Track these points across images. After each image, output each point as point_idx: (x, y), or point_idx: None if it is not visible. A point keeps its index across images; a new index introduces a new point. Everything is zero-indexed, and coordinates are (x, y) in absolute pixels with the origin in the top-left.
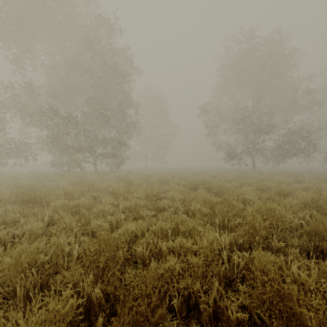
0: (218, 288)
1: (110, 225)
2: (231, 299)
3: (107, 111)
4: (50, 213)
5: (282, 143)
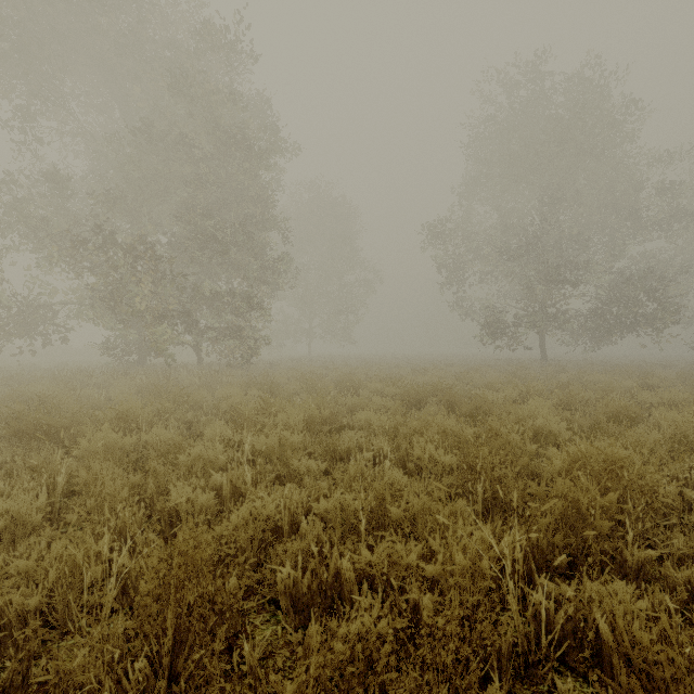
0: None
1: (217, 495)
2: None
3: (223, 231)
4: (74, 467)
5: (605, 303)
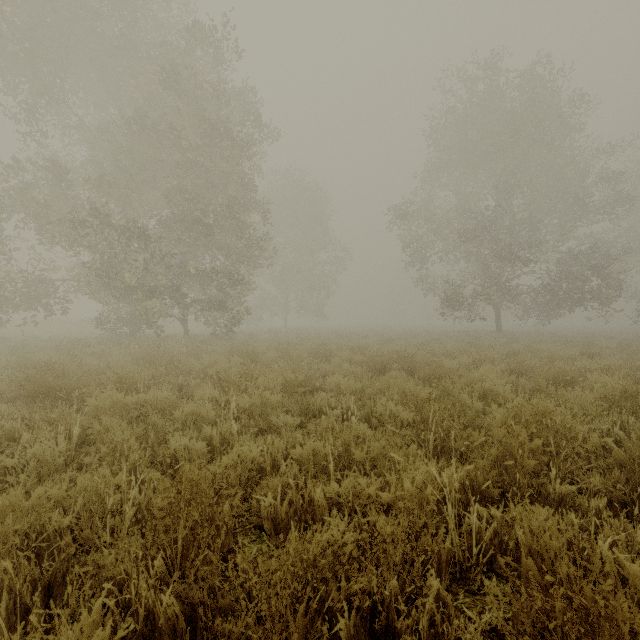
0: (438, 590)
1: (208, 445)
2: (465, 613)
3: (207, 215)
4: (85, 421)
5: (554, 279)
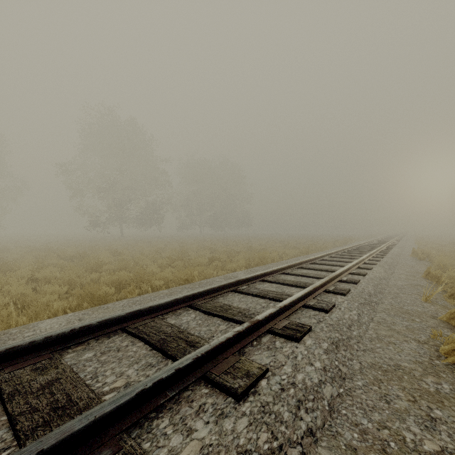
0: None
1: None
2: None
3: None
4: None
5: (141, 214)
